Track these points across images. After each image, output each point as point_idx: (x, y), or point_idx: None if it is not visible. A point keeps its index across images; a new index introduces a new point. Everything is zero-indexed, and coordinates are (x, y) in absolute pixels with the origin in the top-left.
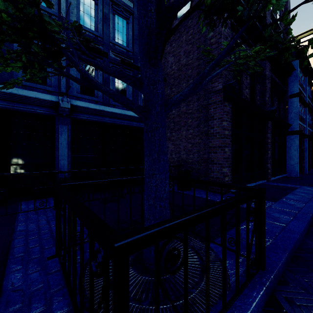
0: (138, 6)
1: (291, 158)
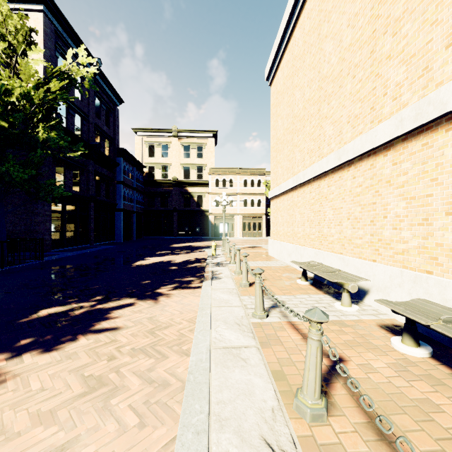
0: None
1: (118, 228)
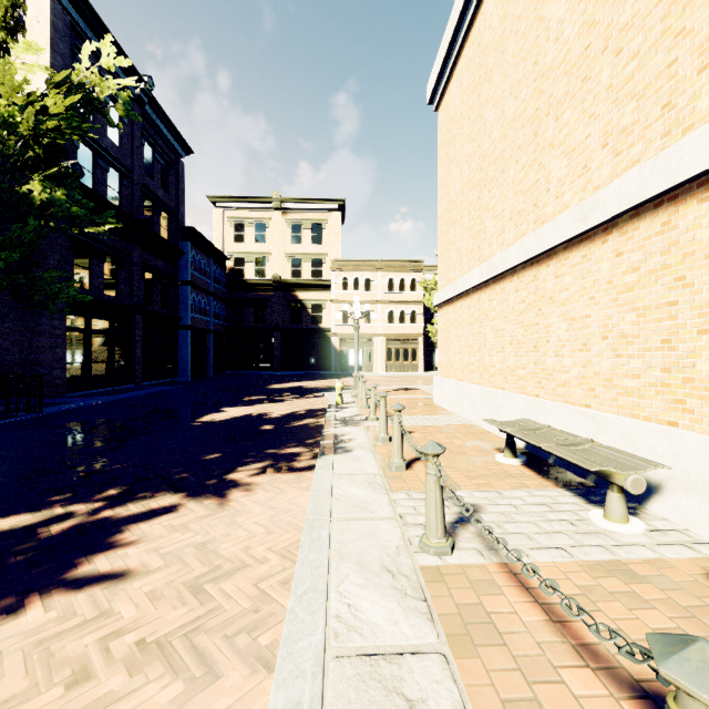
0: None
1: (183, 358)
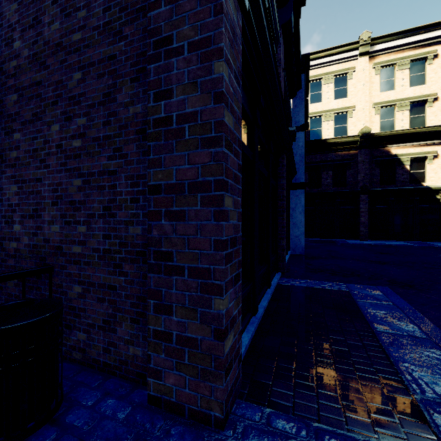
0: None
1: (295, 225)
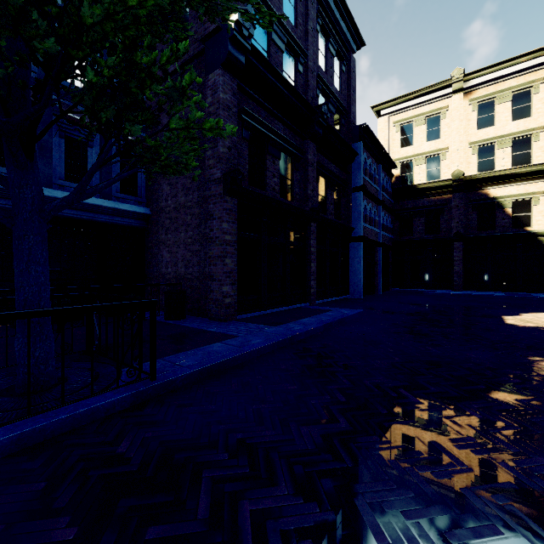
0: None
1: (354, 273)
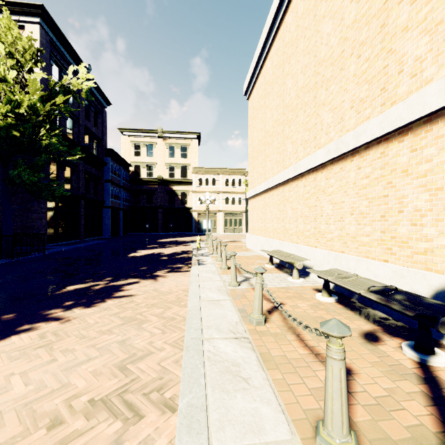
0: (3, 184)
1: (106, 225)
